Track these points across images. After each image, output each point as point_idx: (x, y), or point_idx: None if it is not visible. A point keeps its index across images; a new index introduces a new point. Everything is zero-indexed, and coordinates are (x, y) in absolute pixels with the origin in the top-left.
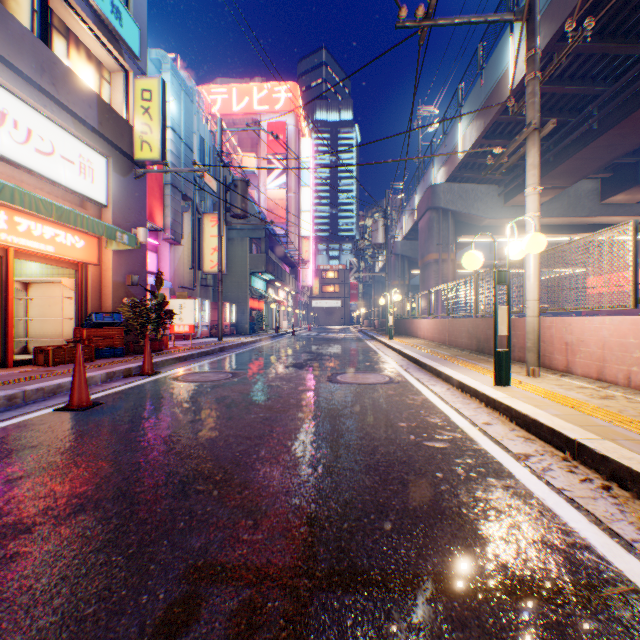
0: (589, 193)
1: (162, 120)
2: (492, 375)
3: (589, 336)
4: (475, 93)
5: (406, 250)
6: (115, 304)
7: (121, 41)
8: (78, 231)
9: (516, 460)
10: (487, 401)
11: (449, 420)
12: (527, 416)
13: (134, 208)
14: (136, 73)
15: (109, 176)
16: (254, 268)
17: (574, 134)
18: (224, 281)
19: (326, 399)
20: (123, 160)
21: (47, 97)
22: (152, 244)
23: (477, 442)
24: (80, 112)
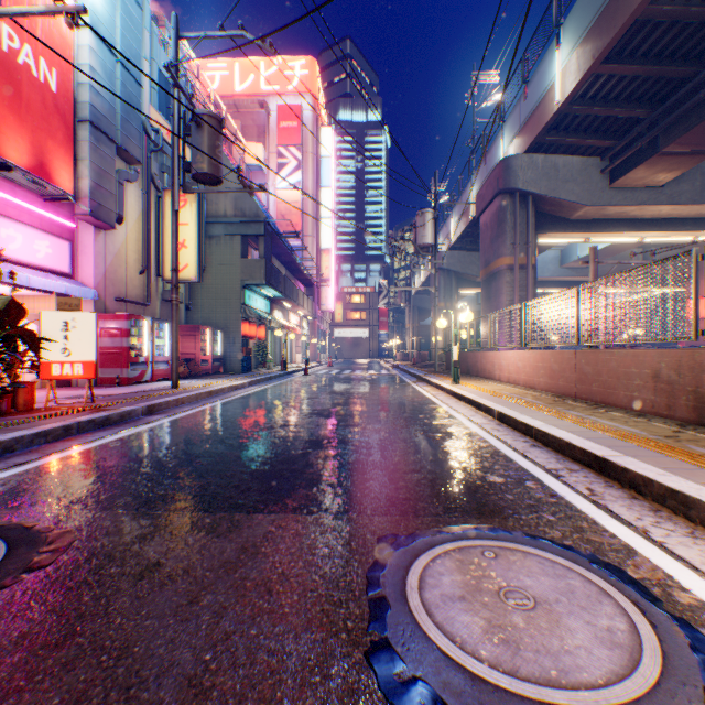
0: None
1: None
2: None
3: None
4: None
5: (454, 263)
6: None
7: None
8: None
9: None
10: None
11: None
12: None
13: None
14: None
15: None
16: (249, 278)
17: None
18: (206, 297)
19: None
20: None
21: None
22: (60, 225)
23: None
24: None
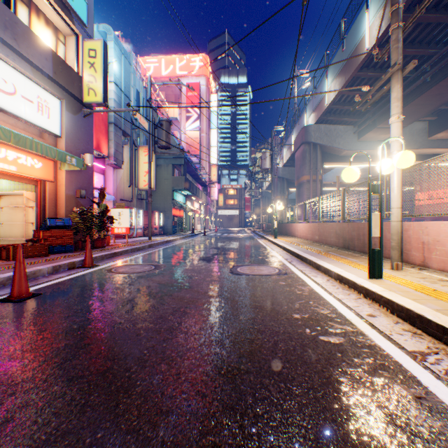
0: (420, 131)
1: (104, 72)
2: (363, 268)
3: (445, 237)
4: (338, 57)
5: (285, 174)
6: (67, 212)
7: (72, 11)
8: (37, 155)
9: (414, 360)
10: (366, 293)
11: (336, 311)
12: (411, 311)
13: (83, 139)
14: (84, 37)
15: (62, 114)
16: (176, 186)
17: (412, 86)
18: (154, 196)
19: (229, 290)
20: (74, 102)
21: (9, 49)
22: (100, 168)
23: (369, 337)
24: (38, 63)
